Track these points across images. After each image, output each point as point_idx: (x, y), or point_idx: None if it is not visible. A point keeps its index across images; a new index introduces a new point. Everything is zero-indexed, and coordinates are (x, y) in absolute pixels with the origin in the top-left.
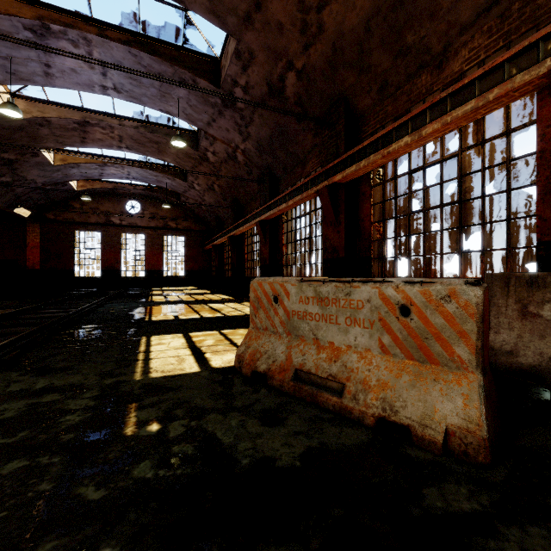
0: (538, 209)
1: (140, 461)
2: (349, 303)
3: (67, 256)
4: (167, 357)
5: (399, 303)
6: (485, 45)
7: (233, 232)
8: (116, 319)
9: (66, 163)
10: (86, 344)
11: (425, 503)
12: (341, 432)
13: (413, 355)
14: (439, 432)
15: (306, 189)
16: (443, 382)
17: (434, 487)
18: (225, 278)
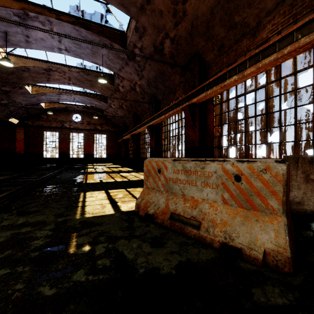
0: (313, 118)
1: (78, 270)
2: (203, 173)
3: (39, 146)
4: (95, 205)
5: (234, 173)
6: (282, 21)
7: (134, 132)
8: (66, 182)
9: (38, 92)
10: (48, 197)
11: (254, 298)
12: (199, 252)
13: (243, 205)
14: (260, 253)
15: (176, 107)
16: (262, 222)
17: (258, 288)
18: (129, 158)
